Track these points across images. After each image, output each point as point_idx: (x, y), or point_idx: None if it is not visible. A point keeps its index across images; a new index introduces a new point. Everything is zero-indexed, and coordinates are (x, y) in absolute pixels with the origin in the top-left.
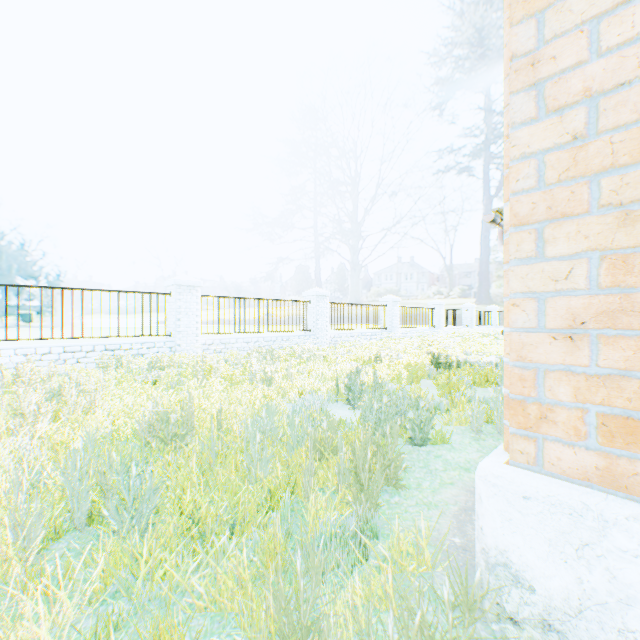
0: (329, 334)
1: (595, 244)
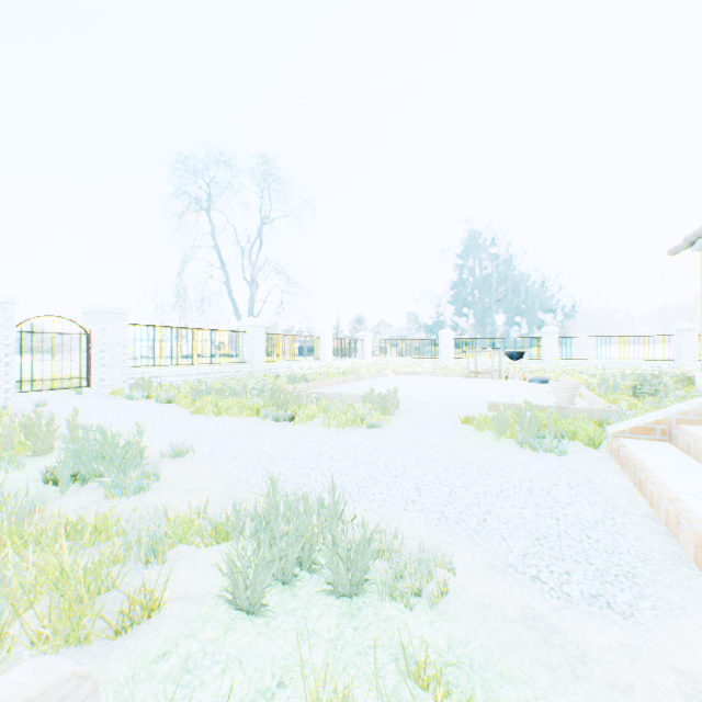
0: None
1: None
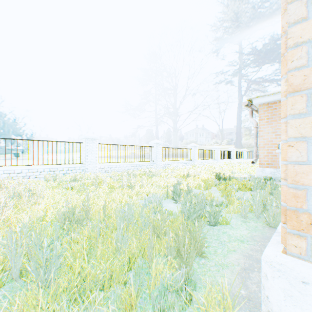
0: (162, 163)
1: None
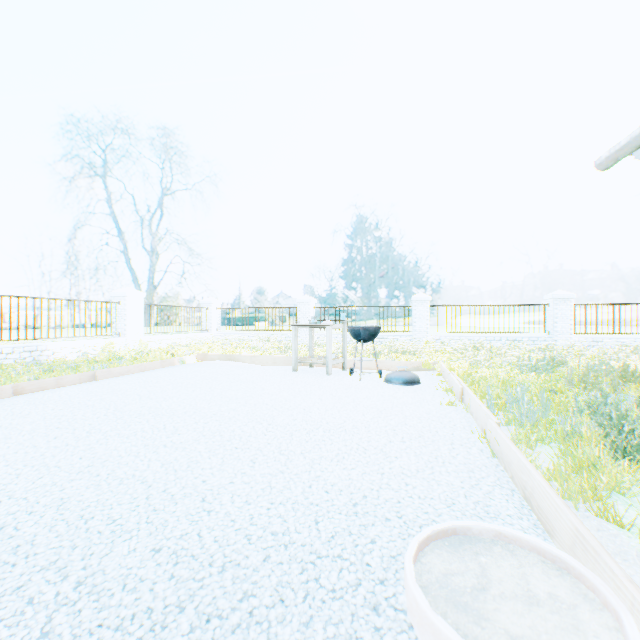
0: None
1: None
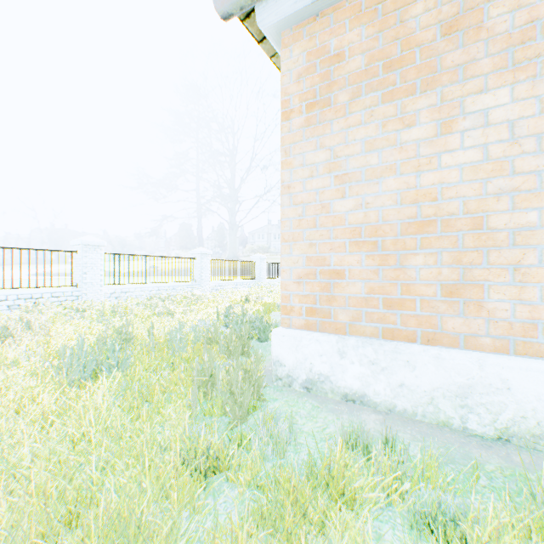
0: (211, 284)
1: (304, 252)
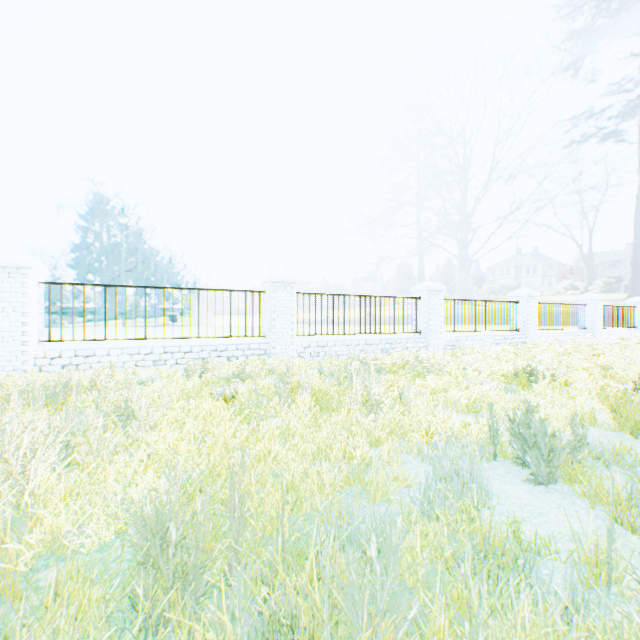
0: (443, 337)
1: None
